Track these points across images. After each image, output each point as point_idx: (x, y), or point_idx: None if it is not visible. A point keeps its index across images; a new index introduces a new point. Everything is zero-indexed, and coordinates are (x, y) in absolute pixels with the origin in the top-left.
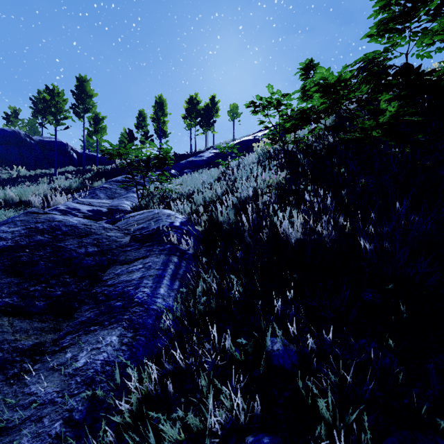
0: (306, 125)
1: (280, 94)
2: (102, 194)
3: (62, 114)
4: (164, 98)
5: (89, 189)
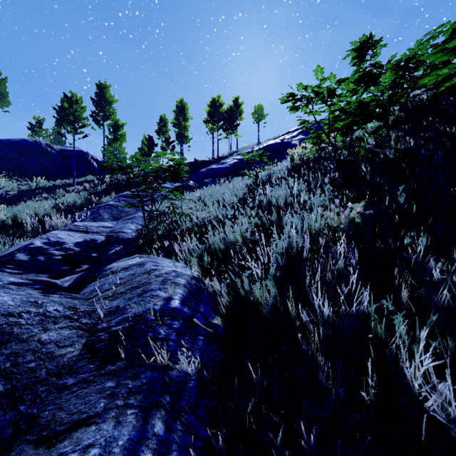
0: (364, 123)
1: (334, 79)
2: (106, 214)
3: (80, 122)
4: (185, 102)
5: (95, 206)
